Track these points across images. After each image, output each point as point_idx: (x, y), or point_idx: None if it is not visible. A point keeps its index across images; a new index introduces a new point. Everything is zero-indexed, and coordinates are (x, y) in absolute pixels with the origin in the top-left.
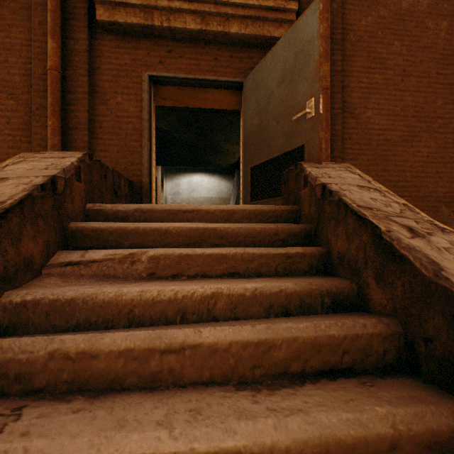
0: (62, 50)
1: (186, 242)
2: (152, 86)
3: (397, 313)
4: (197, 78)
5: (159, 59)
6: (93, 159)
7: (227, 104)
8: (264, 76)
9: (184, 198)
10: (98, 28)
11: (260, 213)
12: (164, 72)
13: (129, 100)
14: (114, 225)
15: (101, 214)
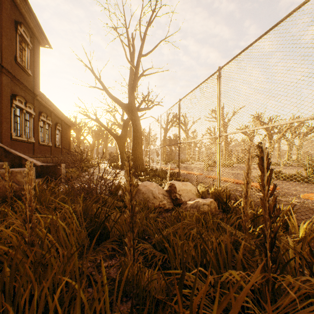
0: None
1: None
2: None
3: (10, 161)
4: None
5: None
6: None
7: None
8: None
9: None
10: None
11: None
12: None
13: None
14: None
15: None
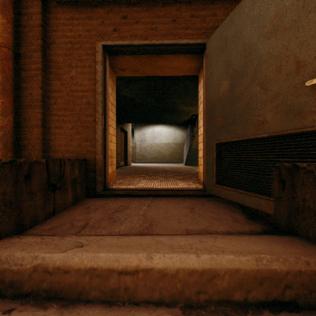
0: (16, 26)
1: None
2: (108, 57)
3: None
4: (154, 43)
5: (113, 27)
6: None
7: (185, 70)
8: (238, 28)
9: (148, 144)
10: (53, 1)
11: (268, 276)
12: (119, 39)
13: (83, 73)
14: None
15: None
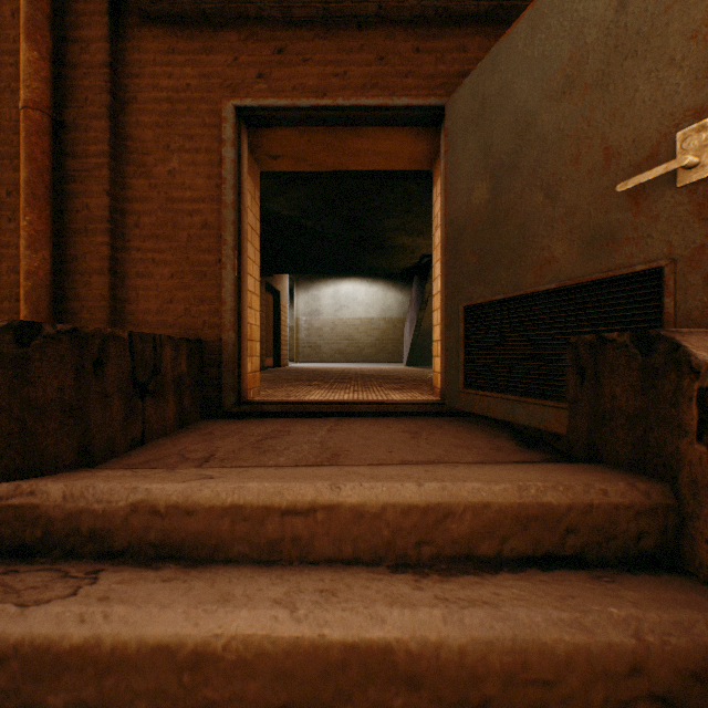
0: (56, 66)
1: (276, 700)
2: (245, 131)
3: None
4: (340, 104)
5: (257, 71)
6: (44, 334)
7: (404, 159)
8: (505, 80)
9: (326, 321)
10: (133, 14)
11: (537, 515)
12: (269, 96)
13: (194, 163)
14: (14, 624)
15: (32, 521)
